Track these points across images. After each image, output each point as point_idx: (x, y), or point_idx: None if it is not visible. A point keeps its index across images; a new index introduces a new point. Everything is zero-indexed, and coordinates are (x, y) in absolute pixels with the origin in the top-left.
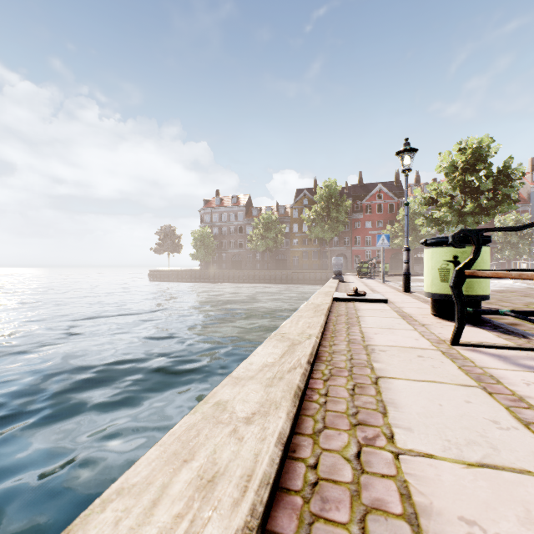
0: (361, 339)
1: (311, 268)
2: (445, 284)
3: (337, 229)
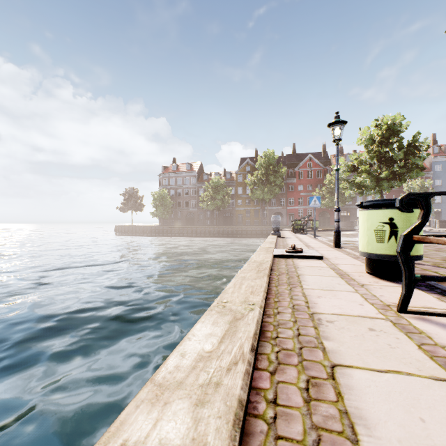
0: (305, 304)
1: (253, 224)
2: (381, 245)
3: (275, 192)
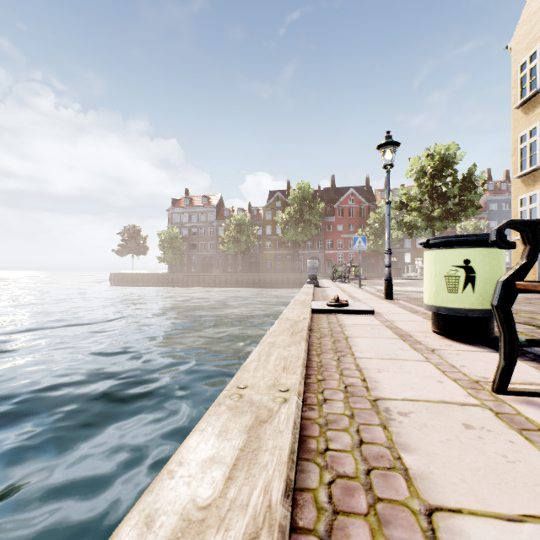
0: (363, 384)
1: (284, 271)
2: (453, 296)
3: (310, 232)
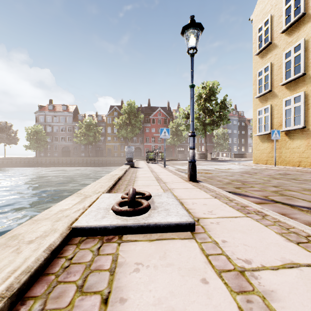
0: None
1: (119, 156)
2: None
3: (135, 132)
